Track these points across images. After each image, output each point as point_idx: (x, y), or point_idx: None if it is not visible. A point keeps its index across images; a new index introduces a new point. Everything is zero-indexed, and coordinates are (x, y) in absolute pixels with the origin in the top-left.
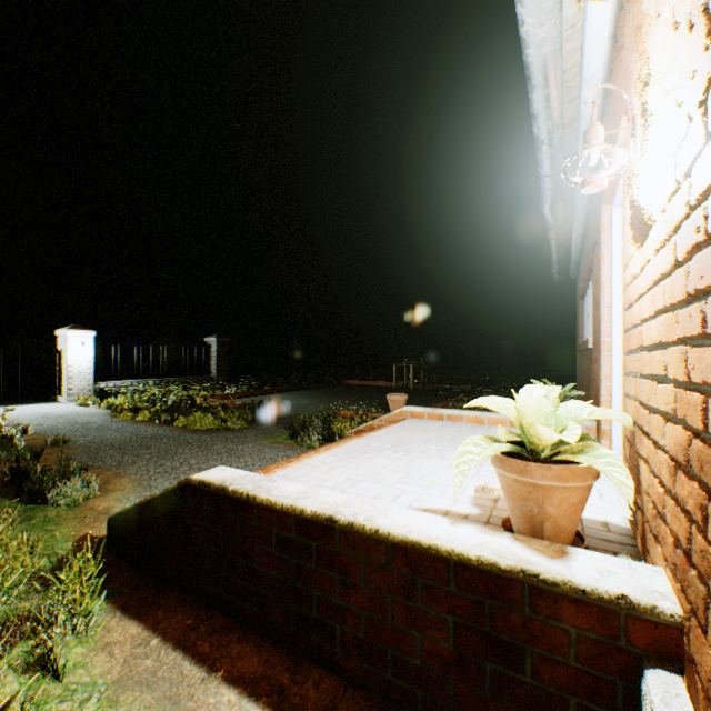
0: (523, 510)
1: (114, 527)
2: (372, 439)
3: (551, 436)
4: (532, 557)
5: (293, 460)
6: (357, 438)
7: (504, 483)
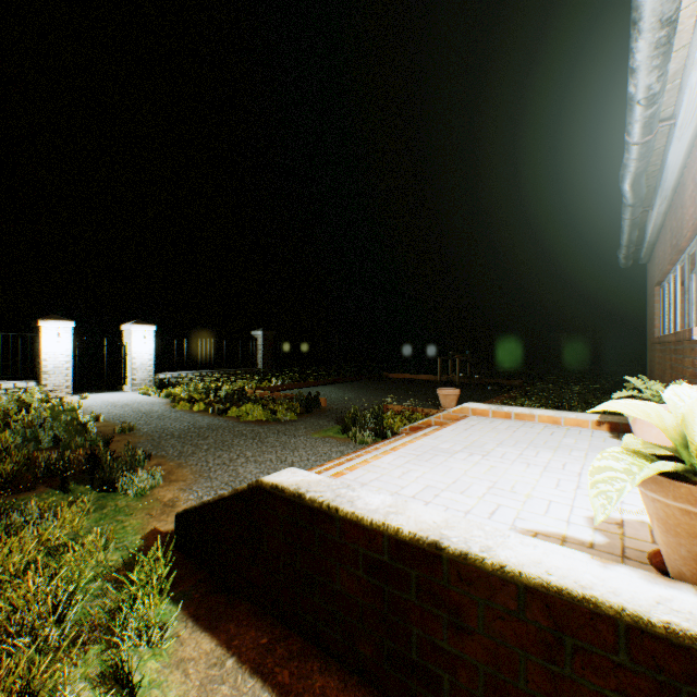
0: (694, 550)
1: (182, 524)
2: (438, 439)
3: None
4: None
5: (354, 458)
6: (421, 437)
7: (661, 512)
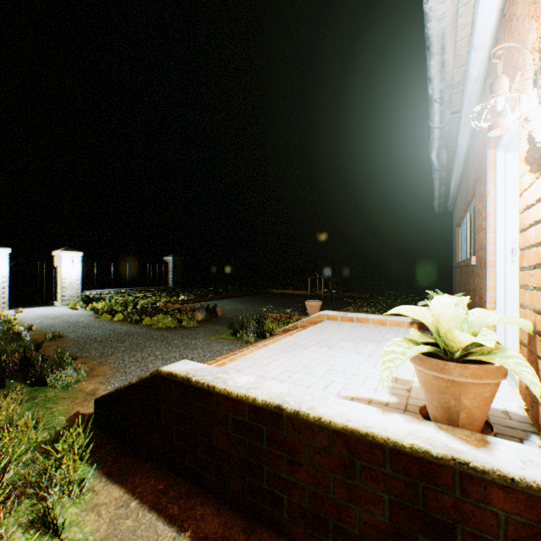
0: (441, 401)
1: (100, 406)
2: (299, 337)
3: (468, 340)
4: (459, 445)
5: (237, 353)
6: (287, 336)
7: (423, 378)
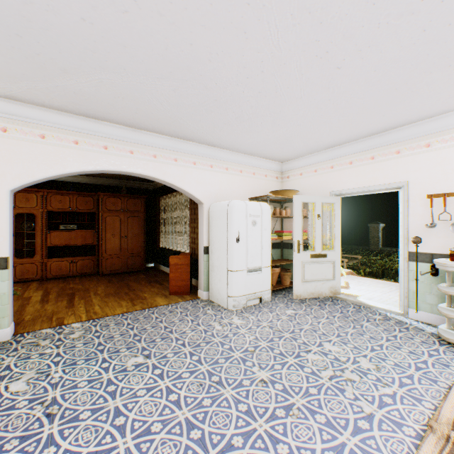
0: None
1: None
2: None
3: None
4: None
5: None
6: None
7: None
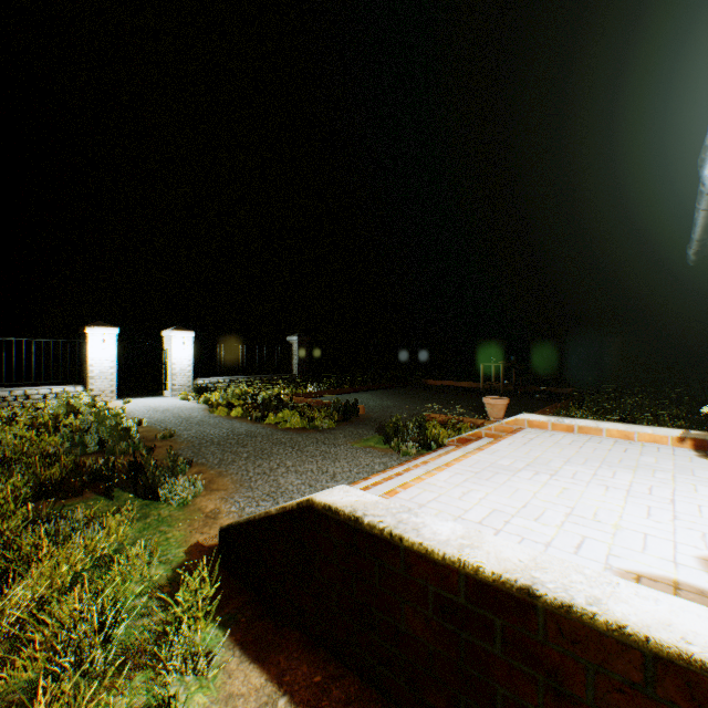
0: None
1: (226, 539)
2: (495, 454)
3: None
4: None
5: (402, 473)
6: (475, 451)
7: None
